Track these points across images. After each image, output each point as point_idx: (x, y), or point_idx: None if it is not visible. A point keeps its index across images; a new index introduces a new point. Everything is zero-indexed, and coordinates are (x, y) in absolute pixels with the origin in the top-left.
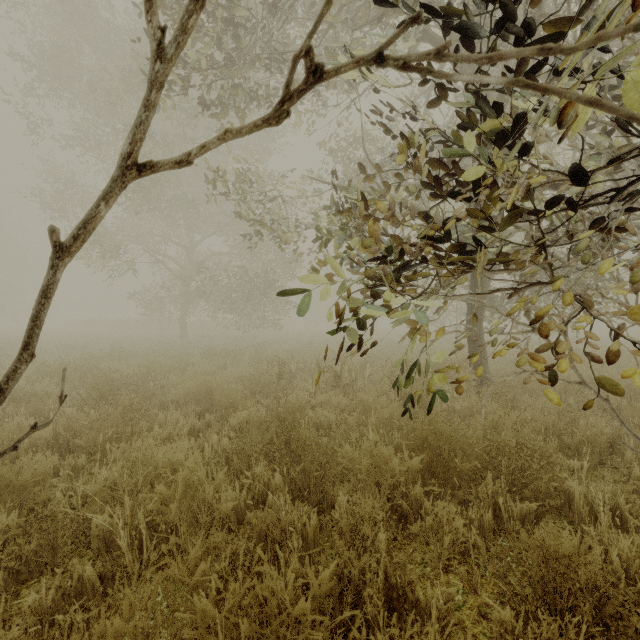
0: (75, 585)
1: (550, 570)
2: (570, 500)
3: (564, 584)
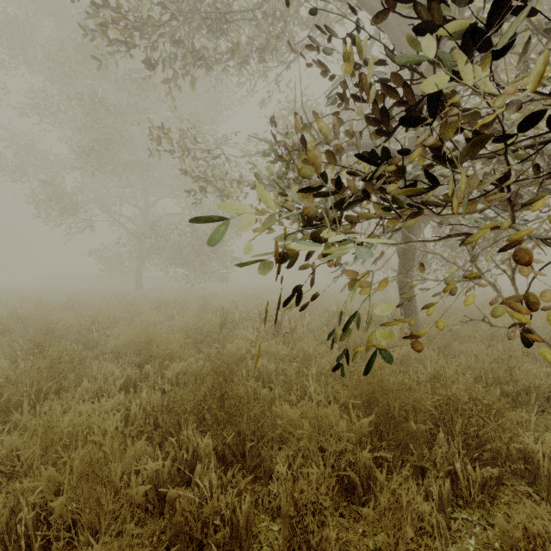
0: None
1: None
2: (526, 459)
3: None
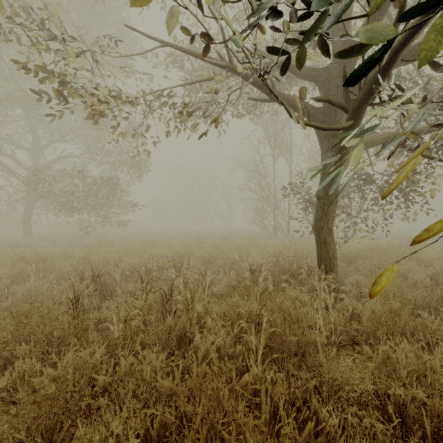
0: None
1: None
2: None
3: None
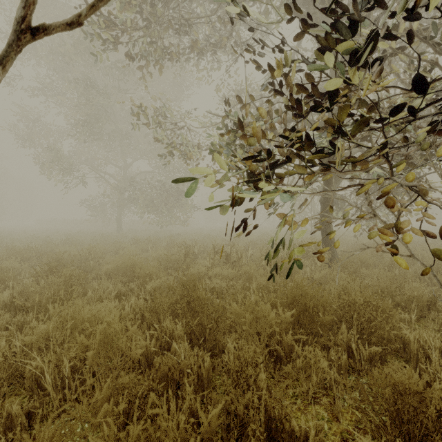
0: (4, 421)
1: (405, 404)
2: (404, 344)
3: (417, 416)
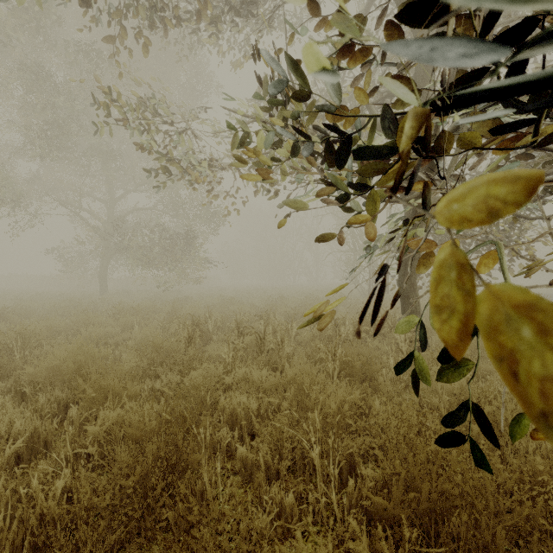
0: None
1: None
2: None
3: None
